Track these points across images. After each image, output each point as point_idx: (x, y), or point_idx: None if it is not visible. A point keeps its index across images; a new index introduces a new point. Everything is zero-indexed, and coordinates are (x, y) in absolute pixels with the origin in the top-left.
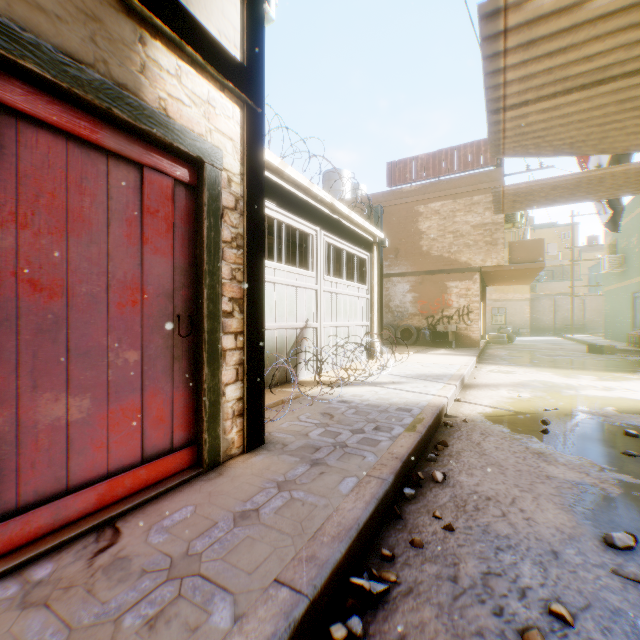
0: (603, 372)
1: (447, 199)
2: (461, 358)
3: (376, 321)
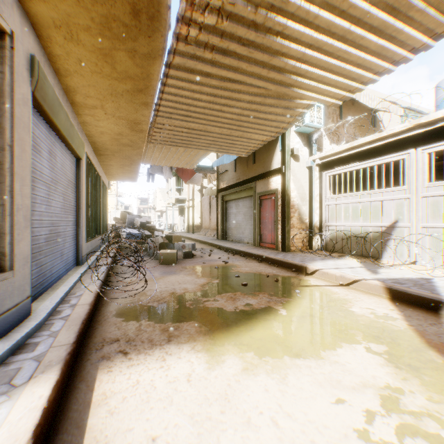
0: None
1: None
2: None
3: None
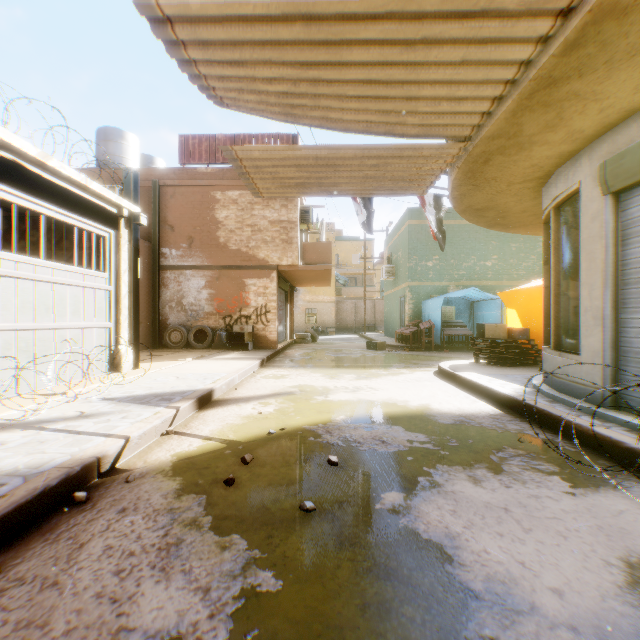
0: (366, 369)
1: (245, 189)
2: (241, 363)
3: (126, 321)
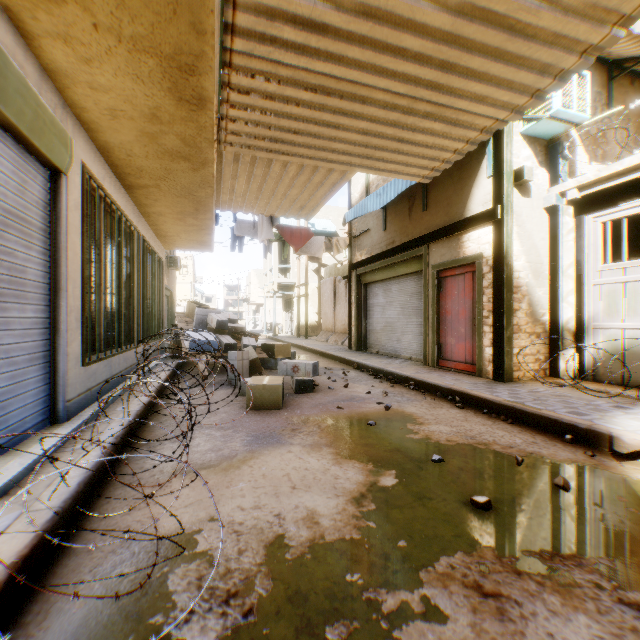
0: None
1: None
2: None
3: None
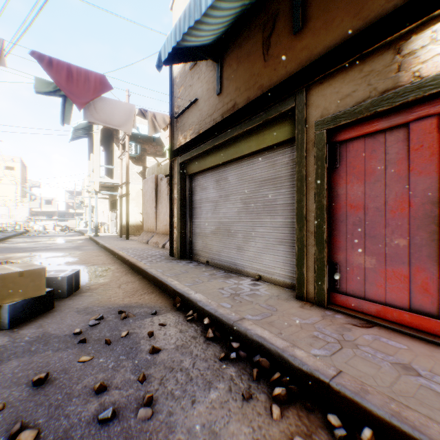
0: None
1: None
2: None
3: None
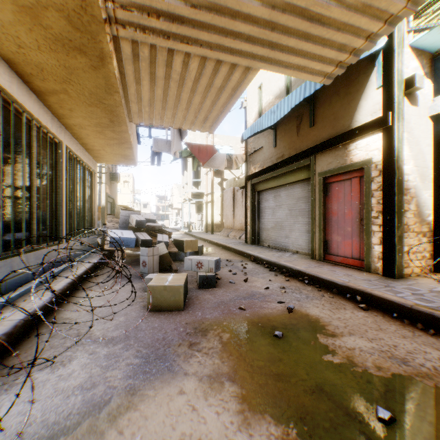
0: None
1: None
2: None
3: None
